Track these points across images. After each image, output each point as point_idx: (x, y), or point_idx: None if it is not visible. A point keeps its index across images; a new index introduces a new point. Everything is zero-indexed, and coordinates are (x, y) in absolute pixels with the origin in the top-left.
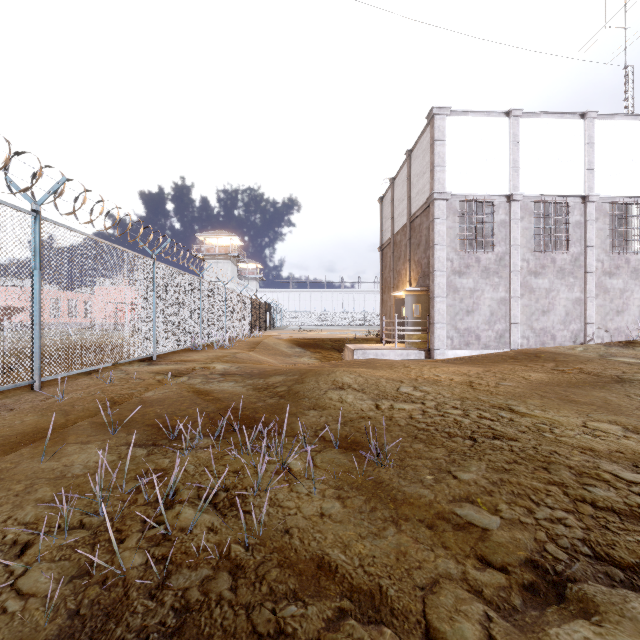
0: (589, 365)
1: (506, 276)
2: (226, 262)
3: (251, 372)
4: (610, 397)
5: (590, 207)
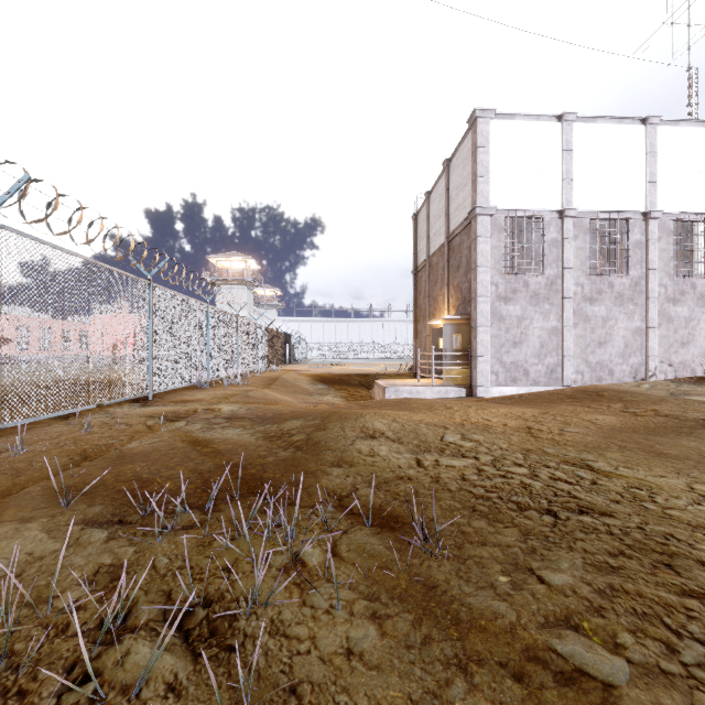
0: (664, 406)
1: (558, 303)
2: (241, 288)
3: (263, 415)
4: (704, 448)
5: (652, 225)
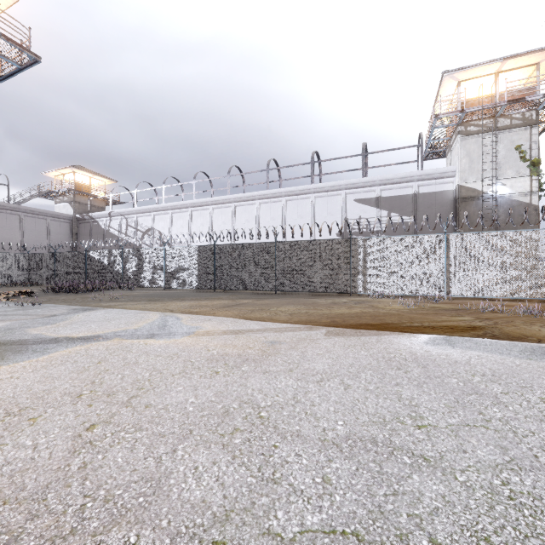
0: None
1: None
2: None
3: None
4: None
5: None
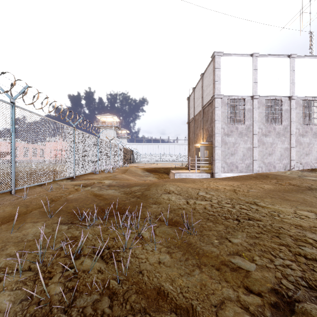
0: (294, 181)
1: (251, 136)
2: (111, 129)
3: (123, 184)
4: (306, 197)
5: (293, 102)
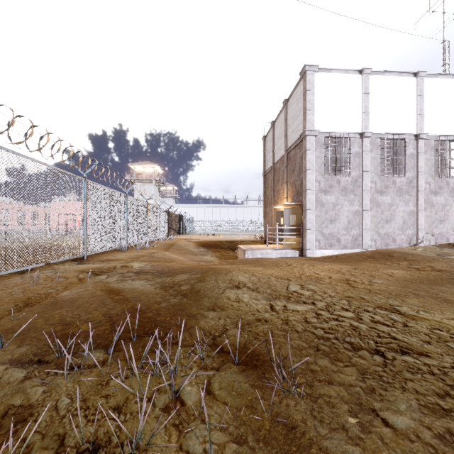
0: (437, 263)
1: (359, 194)
2: (150, 184)
3: (161, 270)
4: None
5: (421, 143)
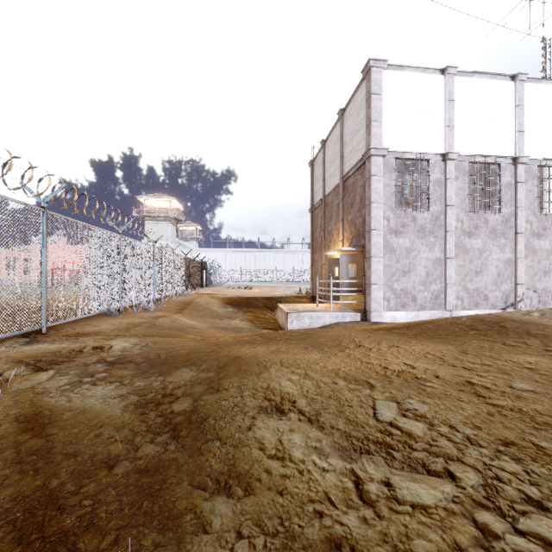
0: None
1: (441, 236)
2: (166, 223)
3: (153, 359)
4: None
5: (520, 169)
